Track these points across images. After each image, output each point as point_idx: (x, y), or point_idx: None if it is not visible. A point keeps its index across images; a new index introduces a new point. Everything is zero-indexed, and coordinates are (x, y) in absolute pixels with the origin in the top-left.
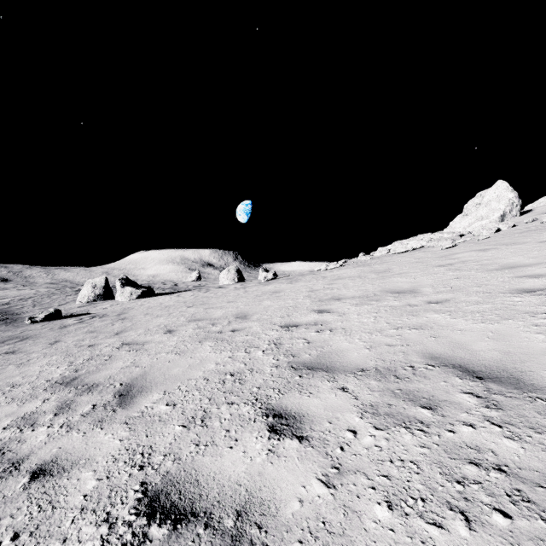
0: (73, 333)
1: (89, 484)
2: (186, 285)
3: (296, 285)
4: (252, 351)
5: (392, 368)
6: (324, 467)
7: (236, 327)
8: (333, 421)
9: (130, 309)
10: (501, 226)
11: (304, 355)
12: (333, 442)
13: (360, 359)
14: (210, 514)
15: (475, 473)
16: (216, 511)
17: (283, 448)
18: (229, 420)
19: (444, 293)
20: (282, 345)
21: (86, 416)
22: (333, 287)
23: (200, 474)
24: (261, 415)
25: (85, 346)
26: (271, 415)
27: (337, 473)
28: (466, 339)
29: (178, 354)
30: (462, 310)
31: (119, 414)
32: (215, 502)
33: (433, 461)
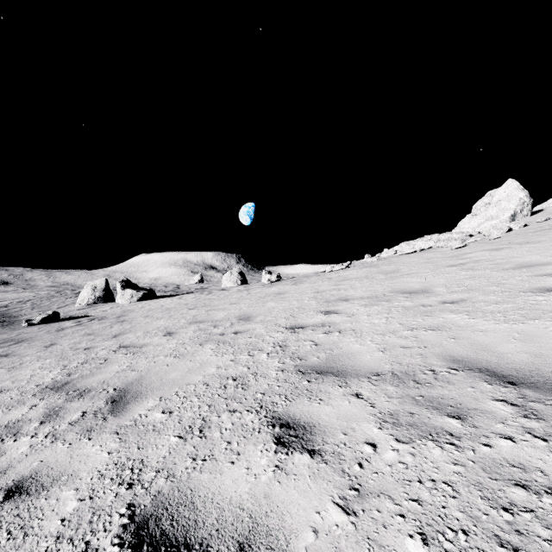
0: (70, 335)
1: (68, 505)
2: (188, 287)
3: (301, 286)
4: (256, 353)
5: (411, 372)
6: (341, 489)
7: (239, 329)
8: (348, 433)
9: (130, 311)
10: (512, 226)
11: (312, 358)
12: (349, 457)
13: (374, 362)
14: (206, 546)
15: (524, 497)
16: (214, 543)
17: (292, 464)
18: (230, 430)
19: (458, 292)
20: (288, 348)
21: (74, 425)
22: (339, 287)
23: (197, 495)
24: (266, 424)
25: (81, 349)
26: (278, 424)
27: (357, 496)
28: (489, 340)
29: (177, 357)
30: (481, 310)
31: (109, 422)
32: (213, 530)
33: (471, 482)
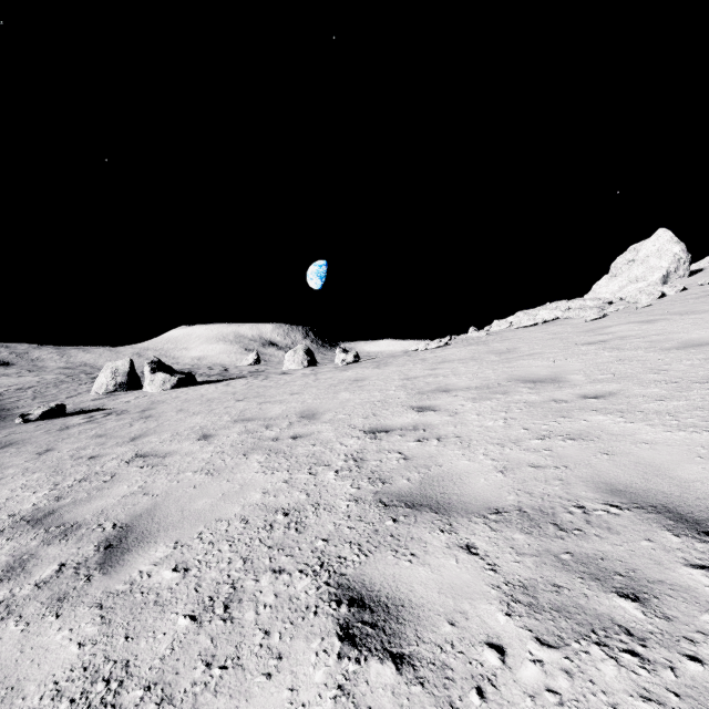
0: (75, 437)
1: None
2: (239, 370)
3: (385, 370)
4: (320, 471)
5: (548, 508)
6: None
7: (300, 431)
8: (457, 621)
9: (159, 403)
10: (666, 290)
11: (399, 480)
12: (461, 674)
13: (490, 490)
14: None
15: None
16: None
17: (366, 683)
18: (271, 607)
19: (603, 382)
20: (366, 463)
21: (42, 588)
22: (437, 373)
23: None
24: (328, 598)
25: (84, 458)
26: (345, 599)
27: None
28: (662, 458)
29: (210, 474)
30: (641, 409)
31: (94, 585)
32: None
33: None
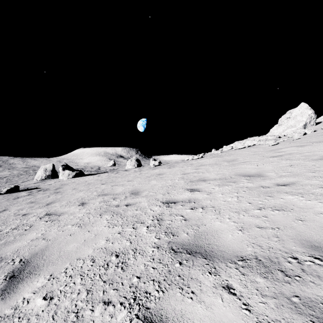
0: (20, 203)
1: None
2: (105, 169)
3: (173, 169)
4: (139, 226)
5: (274, 258)
6: None
7: (130, 201)
8: None
9: (65, 185)
10: (306, 131)
11: (182, 234)
12: None
13: (236, 243)
14: None
15: None
16: None
17: None
18: None
19: (286, 177)
20: (163, 222)
21: None
22: (199, 171)
23: None
24: None
25: (20, 215)
26: None
27: None
28: None
29: (80, 227)
30: (312, 192)
31: None
32: None
33: None
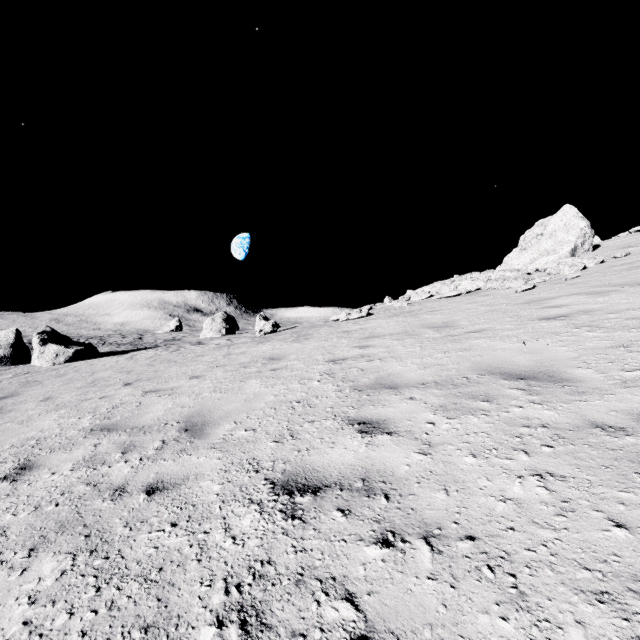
0: None
1: None
2: (155, 338)
3: (306, 345)
4: None
5: None
6: None
7: (167, 470)
8: None
9: (34, 384)
10: (586, 261)
11: None
12: None
13: None
14: None
15: None
16: None
17: None
18: None
19: None
20: None
21: None
22: (370, 353)
23: None
24: None
25: None
26: None
27: None
28: None
29: None
30: None
31: None
32: None
33: None
